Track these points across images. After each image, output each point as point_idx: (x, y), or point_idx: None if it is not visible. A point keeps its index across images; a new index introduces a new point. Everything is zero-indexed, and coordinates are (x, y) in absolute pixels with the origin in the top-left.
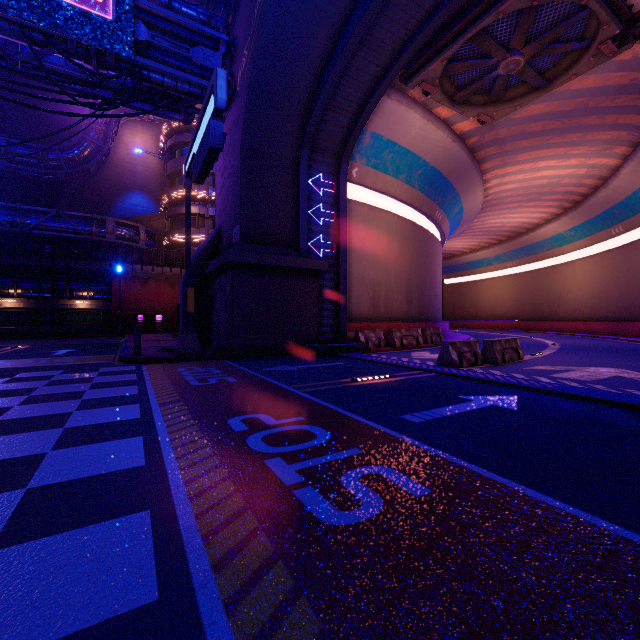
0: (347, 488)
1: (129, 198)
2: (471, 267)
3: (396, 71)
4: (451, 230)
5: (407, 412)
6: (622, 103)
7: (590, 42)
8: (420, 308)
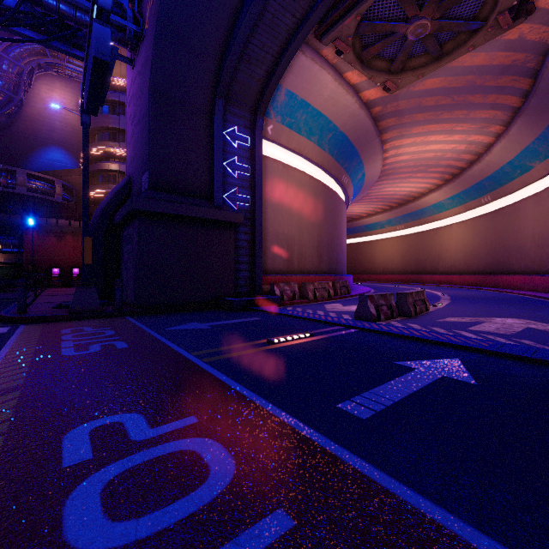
0: None
1: (46, 153)
2: (367, 229)
3: (312, 23)
4: (354, 195)
5: (345, 396)
6: (503, 83)
7: (489, 14)
8: (329, 263)
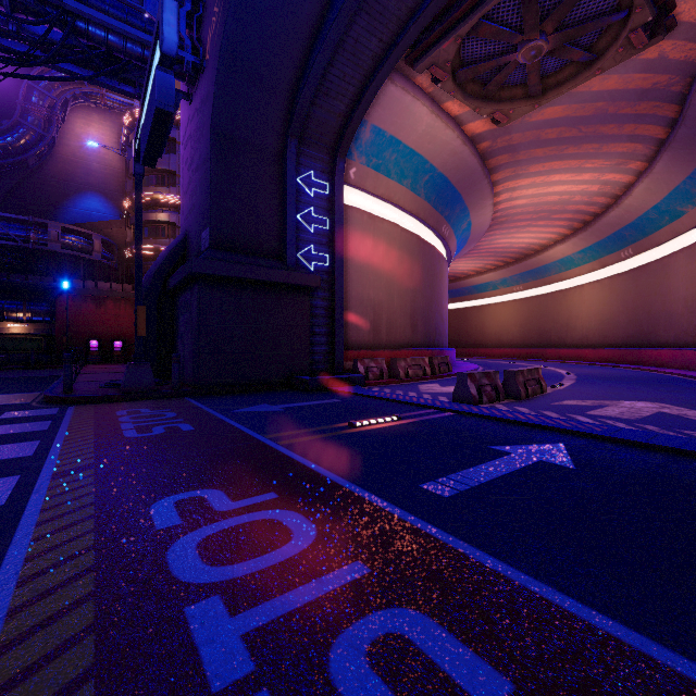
0: (342, 692)
1: (82, 201)
2: (476, 291)
3: (402, 48)
4: (458, 249)
5: (429, 477)
6: (642, 111)
7: (619, 31)
8: (426, 334)
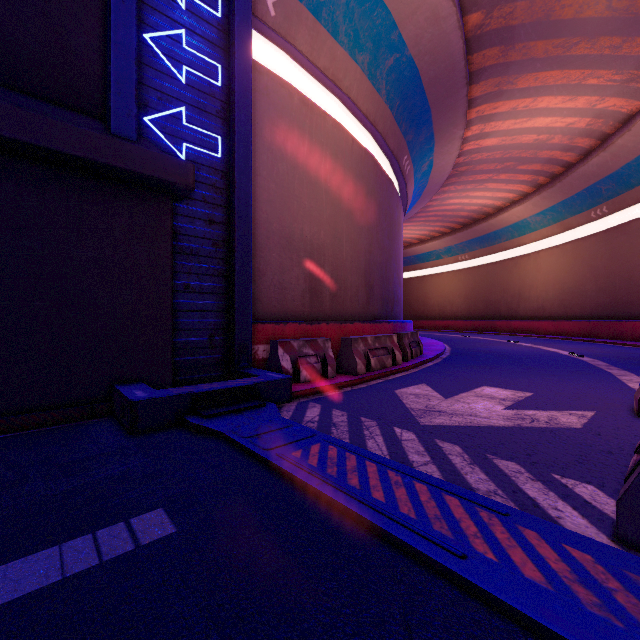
0: None
1: None
2: (418, 261)
3: None
4: (411, 202)
5: None
6: None
7: None
8: (384, 300)
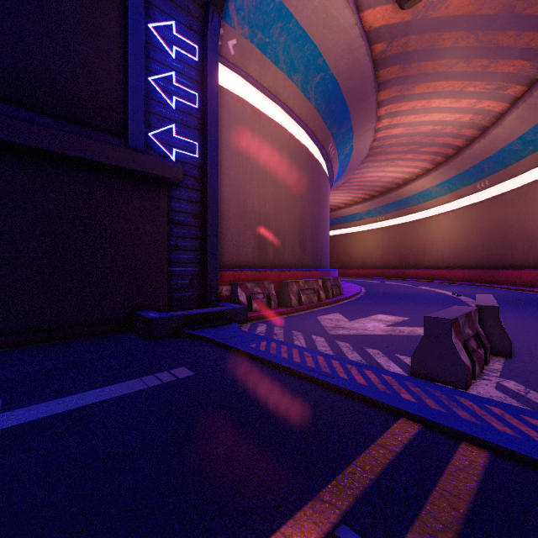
0: None
1: None
2: (345, 221)
3: None
4: (337, 176)
5: None
6: None
7: None
8: (314, 254)
